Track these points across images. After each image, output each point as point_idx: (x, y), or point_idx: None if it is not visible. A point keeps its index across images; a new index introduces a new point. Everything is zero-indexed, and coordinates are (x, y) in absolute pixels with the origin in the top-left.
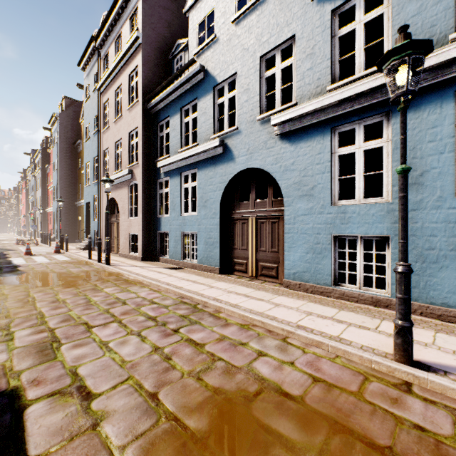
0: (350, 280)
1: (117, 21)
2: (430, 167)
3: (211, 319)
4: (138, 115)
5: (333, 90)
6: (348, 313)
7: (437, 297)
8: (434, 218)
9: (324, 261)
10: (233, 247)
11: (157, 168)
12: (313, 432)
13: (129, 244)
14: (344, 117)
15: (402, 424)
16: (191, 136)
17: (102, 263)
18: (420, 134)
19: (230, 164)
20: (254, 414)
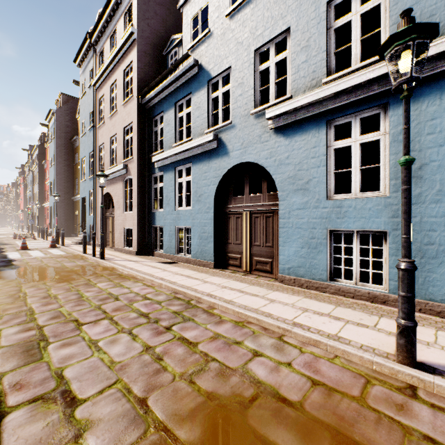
0: (344, 275)
1: (112, 17)
2: (429, 160)
3: (204, 316)
4: (133, 110)
5: (328, 83)
6: (344, 309)
7: (437, 293)
8: (434, 212)
9: (319, 256)
10: (227, 242)
11: (151, 163)
12: (314, 444)
13: (124, 239)
14: (340, 110)
15: (410, 435)
16: (185, 131)
17: (97, 258)
18: (418, 126)
19: (224, 158)
20: (250, 423)
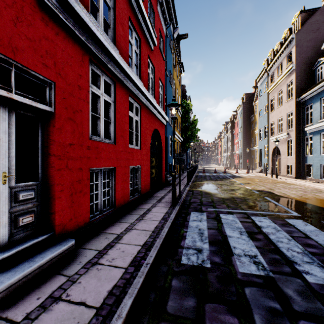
0: None
1: (279, 57)
2: None
3: None
4: (292, 105)
5: None
6: None
7: None
8: None
9: None
10: None
11: (304, 130)
12: None
13: (286, 170)
14: None
15: None
16: None
17: (273, 178)
18: None
19: None
20: None
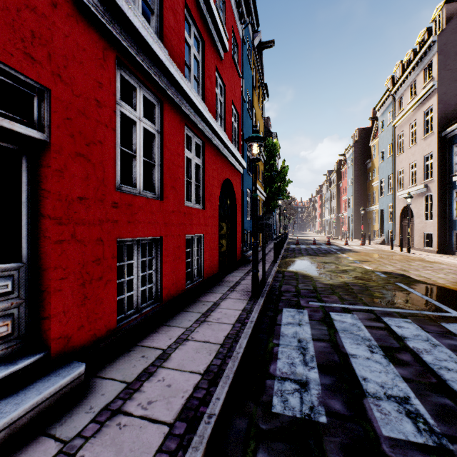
0: None
1: (411, 72)
2: None
3: None
4: (433, 142)
5: None
6: None
7: None
8: None
9: None
10: None
11: (451, 181)
12: None
13: (423, 241)
14: None
15: None
16: None
17: (404, 252)
18: None
19: None
20: None
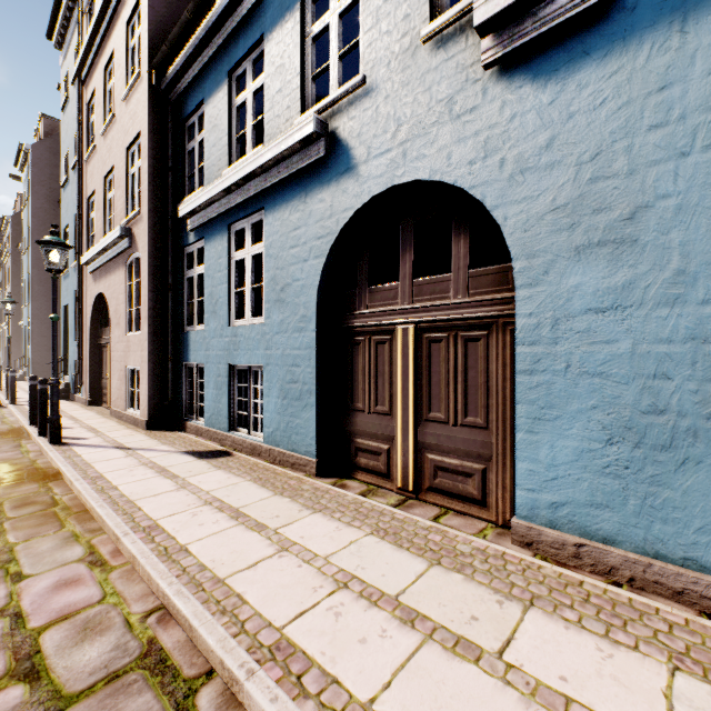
0: None
1: None
2: None
3: None
4: (141, 104)
5: None
6: None
7: None
8: None
9: (688, 476)
10: (352, 406)
11: (181, 222)
12: None
13: (126, 391)
14: None
15: None
16: (250, 135)
17: (45, 439)
18: None
19: (344, 183)
20: None
